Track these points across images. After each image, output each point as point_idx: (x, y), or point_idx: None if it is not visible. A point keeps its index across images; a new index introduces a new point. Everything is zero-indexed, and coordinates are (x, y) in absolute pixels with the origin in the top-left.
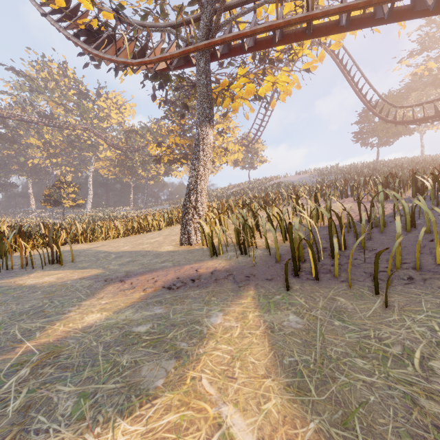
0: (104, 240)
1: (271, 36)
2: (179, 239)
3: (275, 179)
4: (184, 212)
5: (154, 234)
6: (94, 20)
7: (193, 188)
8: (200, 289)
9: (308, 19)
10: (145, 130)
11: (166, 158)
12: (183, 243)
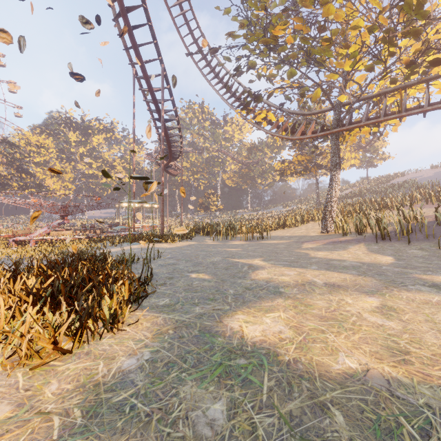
0: (264, 232)
1: (378, 117)
2: (317, 231)
3: (401, 176)
4: (324, 216)
5: (295, 229)
6: (263, 110)
7: (329, 204)
8: (342, 243)
9: (398, 117)
10: (263, 146)
11: (288, 171)
12: (323, 232)
